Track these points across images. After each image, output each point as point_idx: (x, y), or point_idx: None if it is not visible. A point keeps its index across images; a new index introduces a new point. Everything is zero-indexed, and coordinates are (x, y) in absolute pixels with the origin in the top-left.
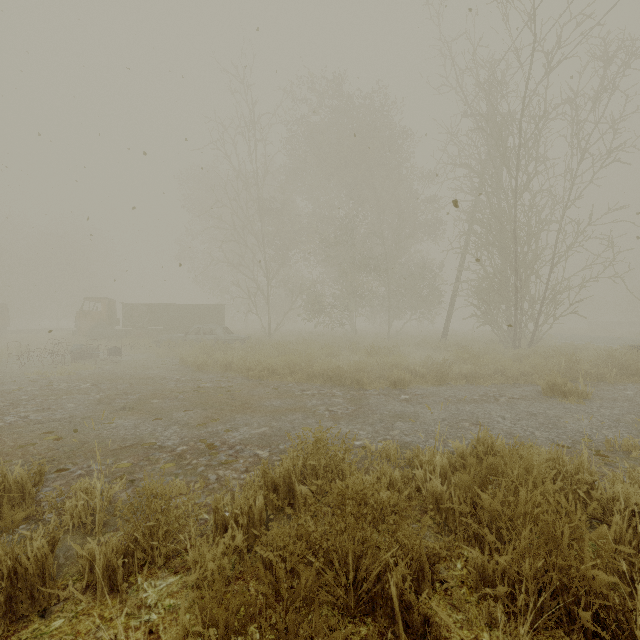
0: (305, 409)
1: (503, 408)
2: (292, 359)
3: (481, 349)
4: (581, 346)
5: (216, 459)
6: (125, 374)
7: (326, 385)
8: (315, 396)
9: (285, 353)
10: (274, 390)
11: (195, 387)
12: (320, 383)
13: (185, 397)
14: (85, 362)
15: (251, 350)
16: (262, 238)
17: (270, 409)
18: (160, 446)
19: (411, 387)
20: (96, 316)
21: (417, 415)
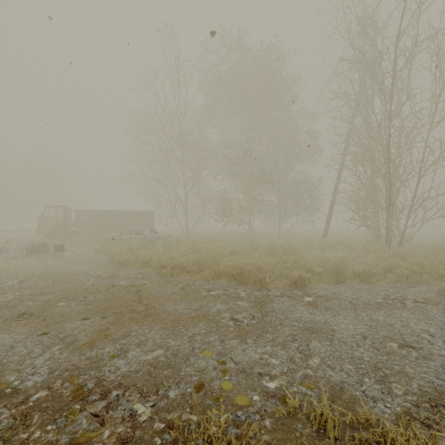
0: (209, 317)
1: (419, 317)
2: (200, 258)
3: (358, 247)
4: (444, 245)
5: (71, 427)
6: (57, 270)
7: (231, 283)
8: (220, 298)
9: (197, 250)
10: (181, 289)
11: (109, 285)
12: (225, 281)
13: (93, 298)
14: (34, 257)
15: (169, 248)
16: (181, 159)
17: (172, 317)
18: (13, 390)
19: (310, 286)
20: (54, 220)
21: (331, 328)
